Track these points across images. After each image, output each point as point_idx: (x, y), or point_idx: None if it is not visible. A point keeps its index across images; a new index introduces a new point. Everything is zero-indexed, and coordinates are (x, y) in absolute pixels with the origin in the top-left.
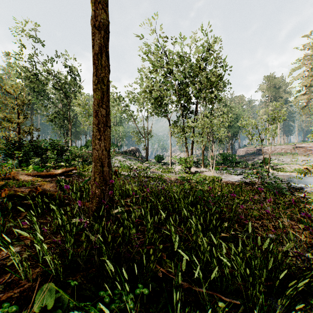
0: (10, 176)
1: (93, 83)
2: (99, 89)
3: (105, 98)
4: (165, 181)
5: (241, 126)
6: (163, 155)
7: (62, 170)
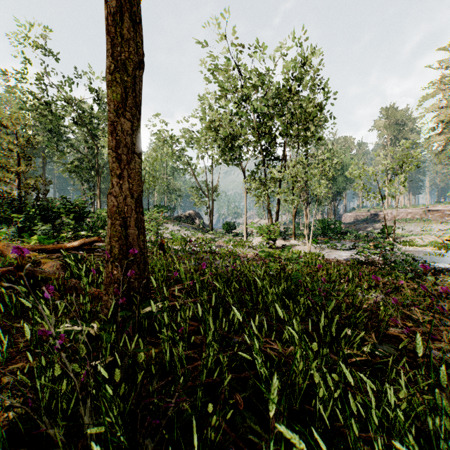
0: None
1: (106, 70)
2: (118, 82)
3: (129, 99)
4: (238, 259)
5: (349, 181)
6: (234, 222)
7: (80, 242)
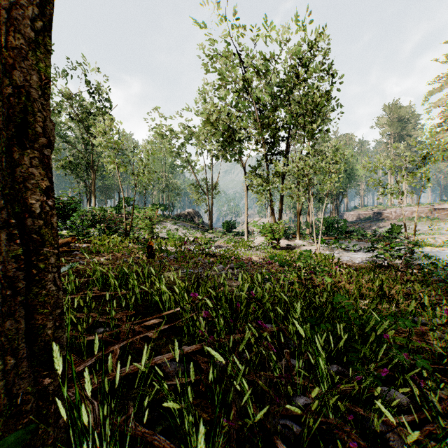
0: None
1: None
2: None
3: None
4: (241, 264)
5: (351, 179)
6: (234, 221)
7: None
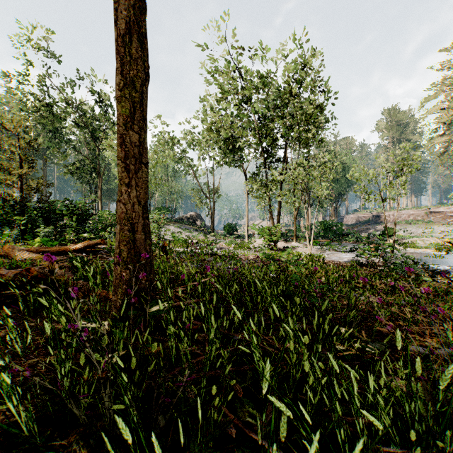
0: (1, 252)
1: (116, 87)
2: (127, 98)
3: (137, 113)
4: (239, 261)
5: (350, 182)
6: (236, 224)
7: (83, 245)
